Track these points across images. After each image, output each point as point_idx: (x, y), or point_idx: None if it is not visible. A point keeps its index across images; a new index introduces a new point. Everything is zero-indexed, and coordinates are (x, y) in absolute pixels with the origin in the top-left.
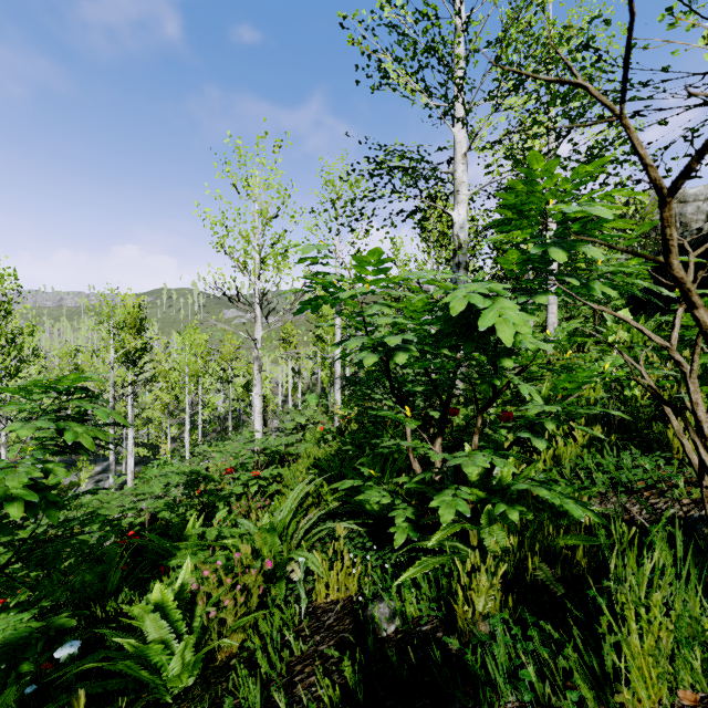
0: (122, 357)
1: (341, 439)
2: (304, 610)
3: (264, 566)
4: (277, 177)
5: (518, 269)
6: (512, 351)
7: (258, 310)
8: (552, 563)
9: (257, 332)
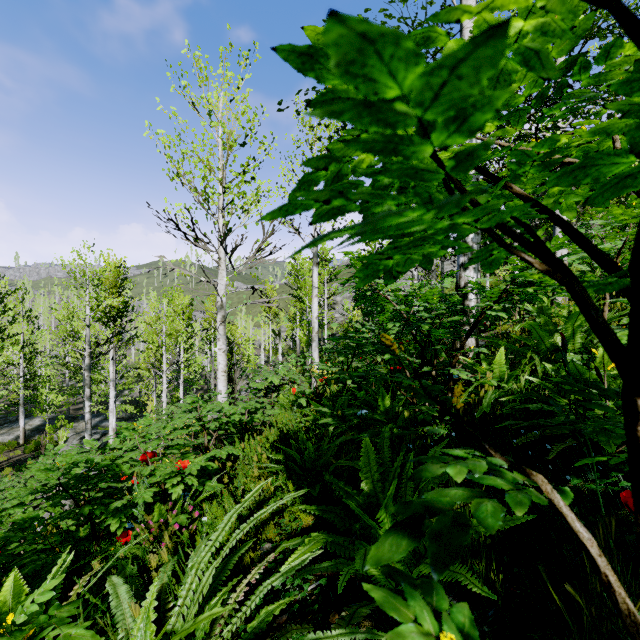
0: (102, 317)
1: (317, 407)
2: None
3: None
4: (243, 96)
5: None
6: None
7: (221, 251)
8: None
9: (220, 277)
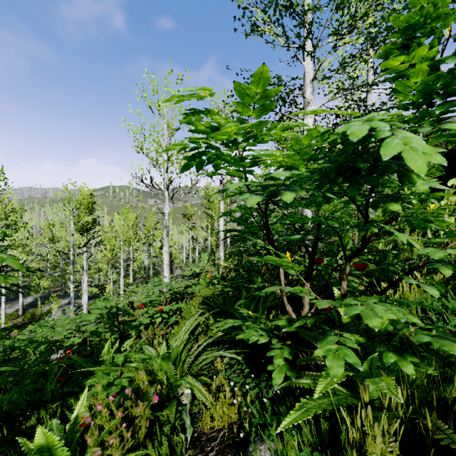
0: (79, 228)
1: (223, 283)
2: (190, 434)
3: (153, 401)
4: None
5: (415, 100)
6: (396, 196)
7: (166, 193)
8: (446, 417)
9: (165, 208)
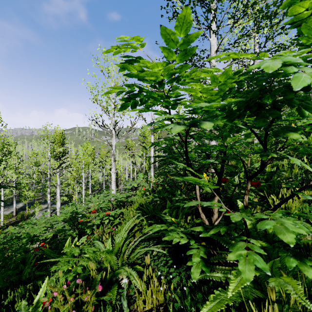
0: (54, 156)
1: (153, 195)
2: None
3: (97, 289)
4: None
5: None
6: (294, 127)
7: (113, 131)
8: None
9: (113, 142)
